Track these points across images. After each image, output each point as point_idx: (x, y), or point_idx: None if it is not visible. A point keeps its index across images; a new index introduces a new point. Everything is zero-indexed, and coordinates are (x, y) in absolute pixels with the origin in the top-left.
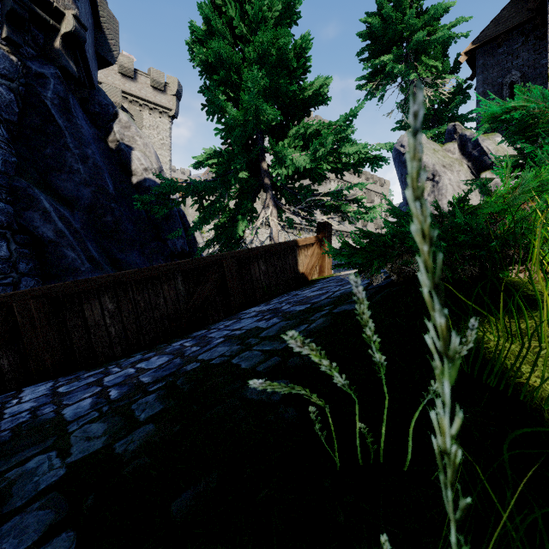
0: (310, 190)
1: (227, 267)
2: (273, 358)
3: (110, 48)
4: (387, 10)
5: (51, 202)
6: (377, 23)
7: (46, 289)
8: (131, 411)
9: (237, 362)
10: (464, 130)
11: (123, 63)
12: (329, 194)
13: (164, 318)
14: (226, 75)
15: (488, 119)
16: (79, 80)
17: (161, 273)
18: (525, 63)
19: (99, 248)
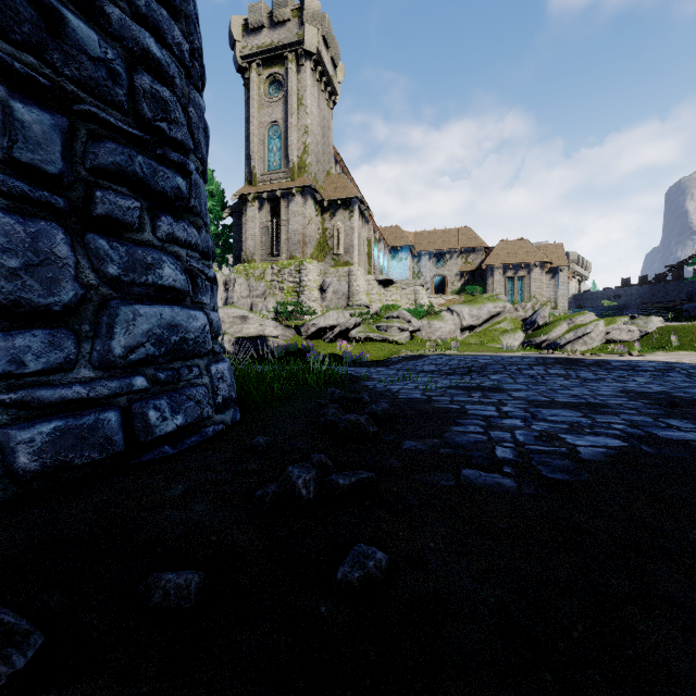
0: None
1: None
2: None
3: None
4: None
5: None
6: None
7: None
8: None
9: None
10: None
11: None
12: None
13: None
14: None
15: None
16: None
17: None
18: None
19: None
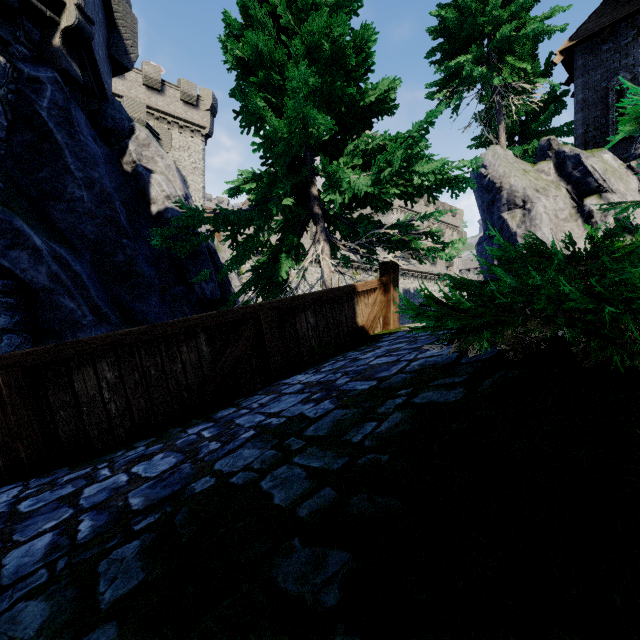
0: (371, 221)
1: (265, 320)
2: (323, 491)
3: (126, 50)
4: None
5: (44, 239)
6: (453, 16)
7: (20, 356)
8: (95, 578)
9: (268, 488)
10: (562, 146)
11: (148, 73)
12: (397, 226)
13: (182, 389)
14: (264, 76)
15: None
16: (86, 87)
17: (178, 330)
18: (637, 63)
19: (106, 295)
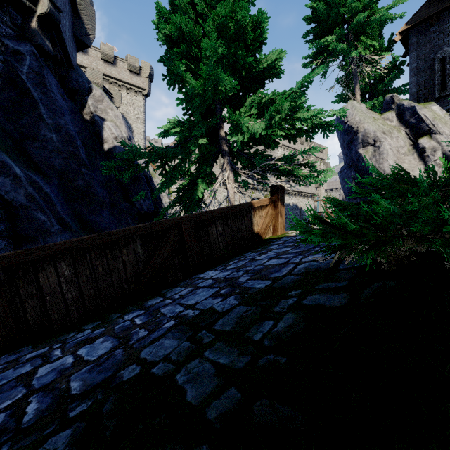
0: (264, 155)
1: (186, 229)
2: (229, 392)
3: (86, 32)
4: None
5: (23, 168)
6: (322, 7)
7: None
8: None
9: (182, 382)
10: (402, 100)
11: (104, 50)
12: (283, 158)
13: (122, 282)
14: (185, 48)
15: None
16: (56, 58)
17: (119, 237)
18: None
19: (69, 210)
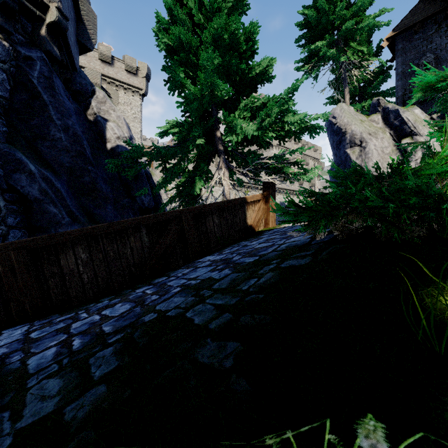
0: (256, 155)
1: (186, 221)
2: (224, 315)
3: (89, 37)
4: (321, 3)
5: (36, 166)
6: (313, 14)
7: (26, 242)
8: (88, 366)
9: (190, 316)
10: (387, 104)
11: (102, 51)
12: (273, 157)
13: (130, 266)
14: (185, 57)
15: (423, 87)
16: (62, 63)
17: (128, 226)
18: (438, 47)
19: (77, 204)
